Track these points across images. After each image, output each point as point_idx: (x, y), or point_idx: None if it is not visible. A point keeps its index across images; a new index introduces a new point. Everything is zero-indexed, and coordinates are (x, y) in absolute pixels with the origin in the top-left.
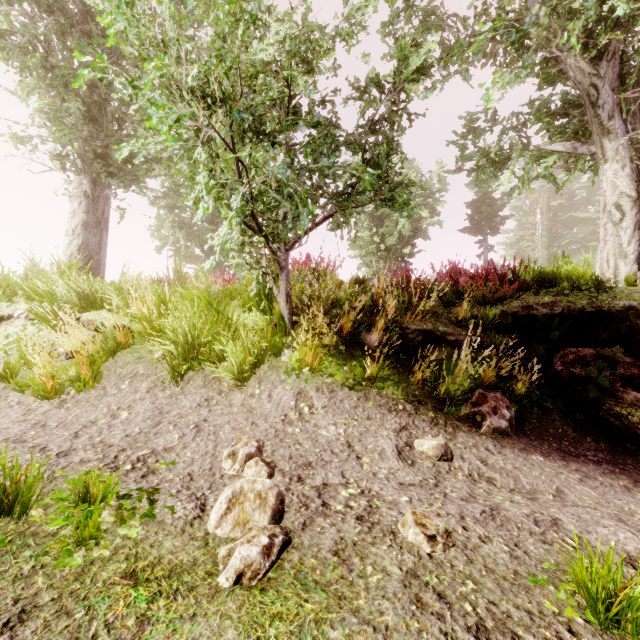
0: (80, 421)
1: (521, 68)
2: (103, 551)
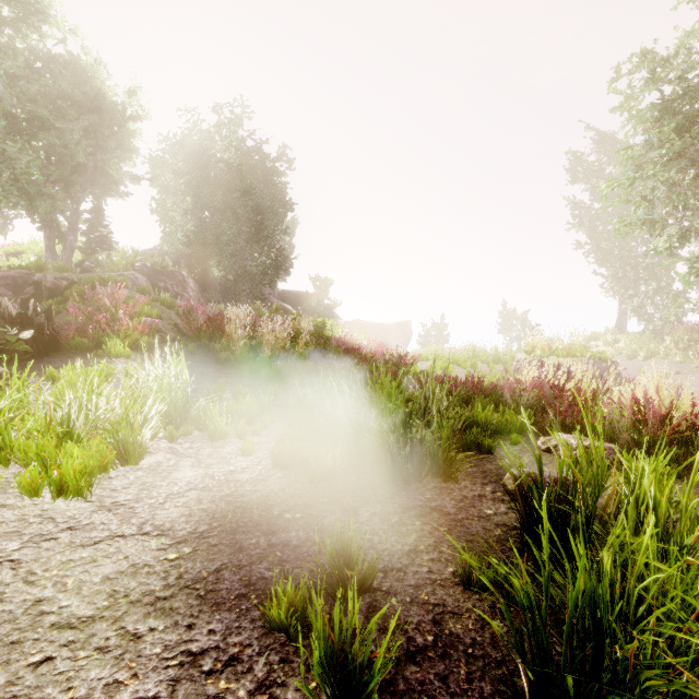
0: None
1: None
2: None
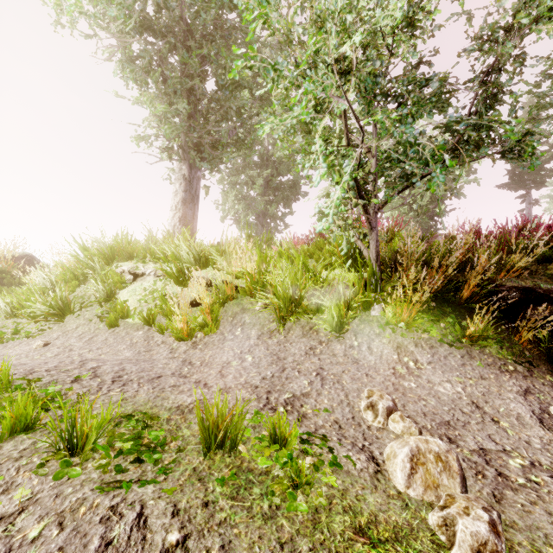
0: (216, 361)
1: None
2: (320, 499)
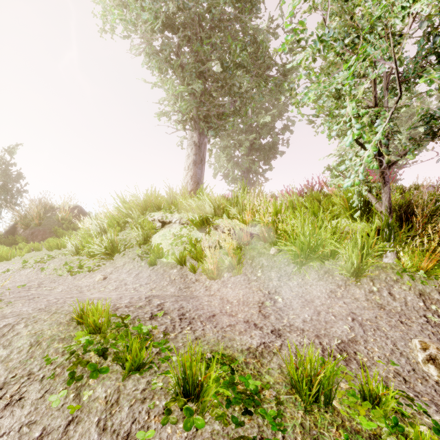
0: (251, 301)
1: None
2: None
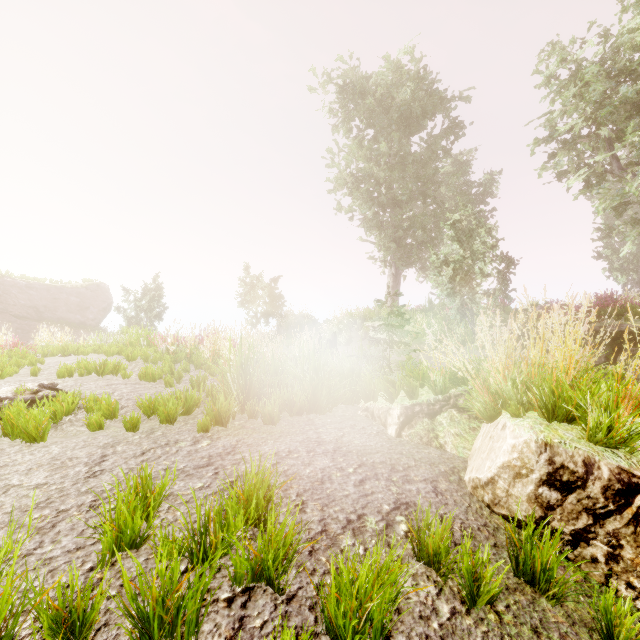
0: None
1: (615, 196)
2: None
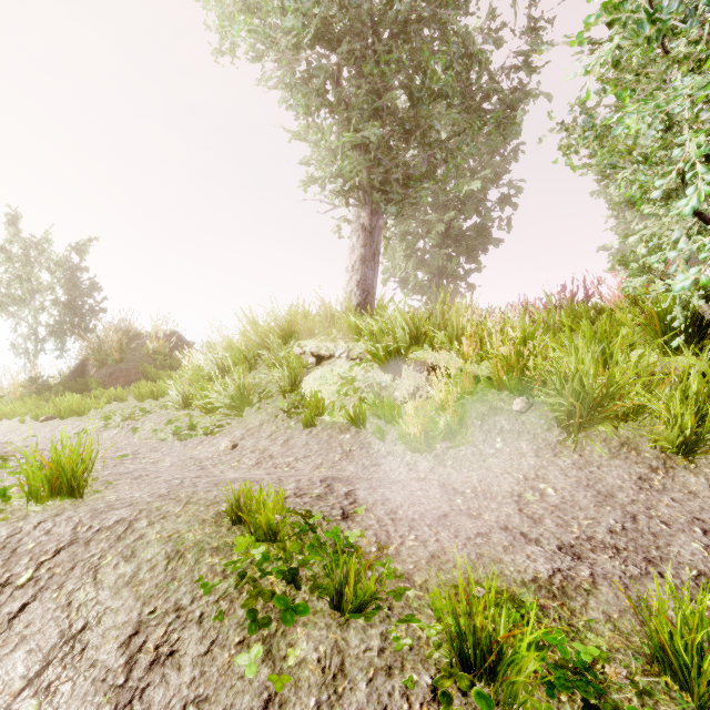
0: (497, 491)
1: None
2: None
